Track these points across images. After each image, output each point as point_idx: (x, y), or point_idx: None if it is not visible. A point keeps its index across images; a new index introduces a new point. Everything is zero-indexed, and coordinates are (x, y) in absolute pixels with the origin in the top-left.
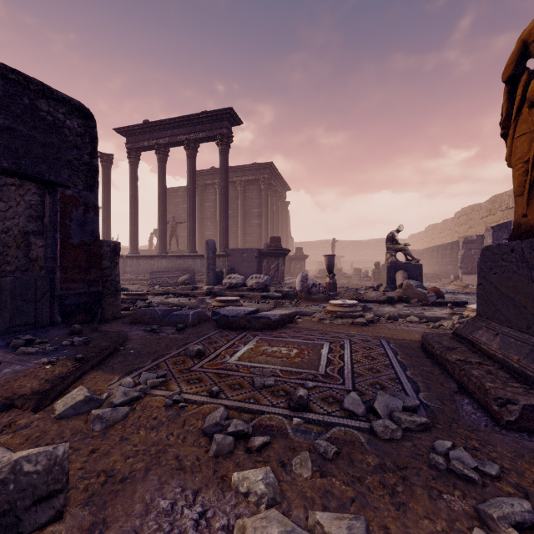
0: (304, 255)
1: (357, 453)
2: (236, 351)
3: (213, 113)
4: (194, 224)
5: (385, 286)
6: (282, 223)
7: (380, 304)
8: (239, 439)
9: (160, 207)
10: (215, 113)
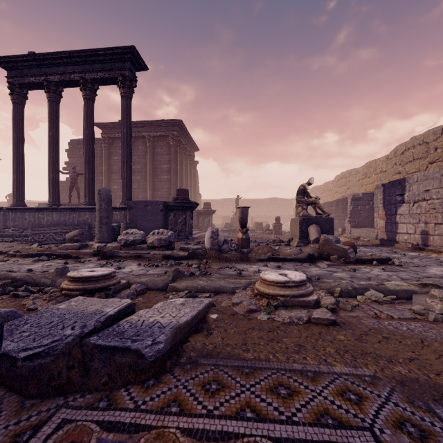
0: (211, 210)
1: None
2: None
3: (112, 51)
4: (92, 173)
5: (297, 241)
6: (191, 180)
7: (301, 262)
8: None
9: (51, 153)
10: (115, 51)
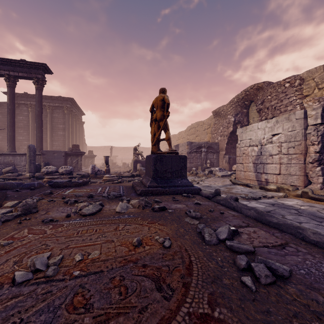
0: (93, 155)
1: (104, 200)
2: (66, 192)
3: (31, 63)
4: (14, 132)
5: (132, 170)
6: (79, 134)
7: (129, 177)
8: (75, 202)
9: None
10: (33, 64)
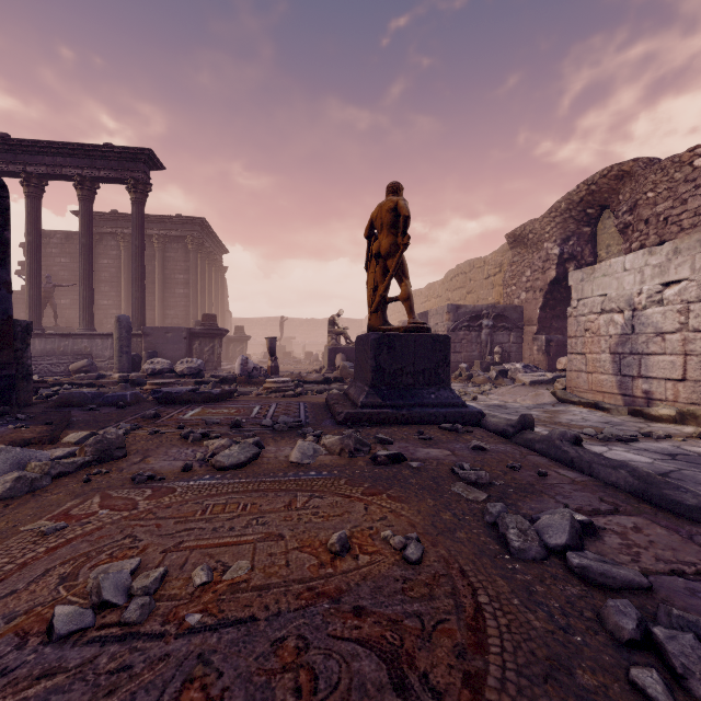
0: (246, 336)
1: (264, 435)
2: (187, 413)
3: (122, 150)
4: (92, 291)
5: (326, 368)
6: (217, 294)
7: (319, 384)
8: (203, 437)
9: (31, 263)
10: (126, 151)
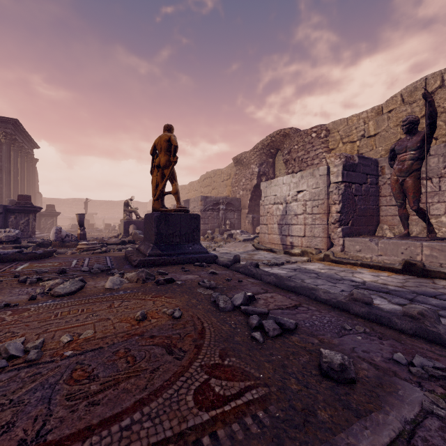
0: (56, 212)
1: (84, 276)
2: (17, 267)
3: None
4: None
5: (122, 235)
6: (29, 179)
7: (117, 245)
8: (38, 281)
9: None
10: None
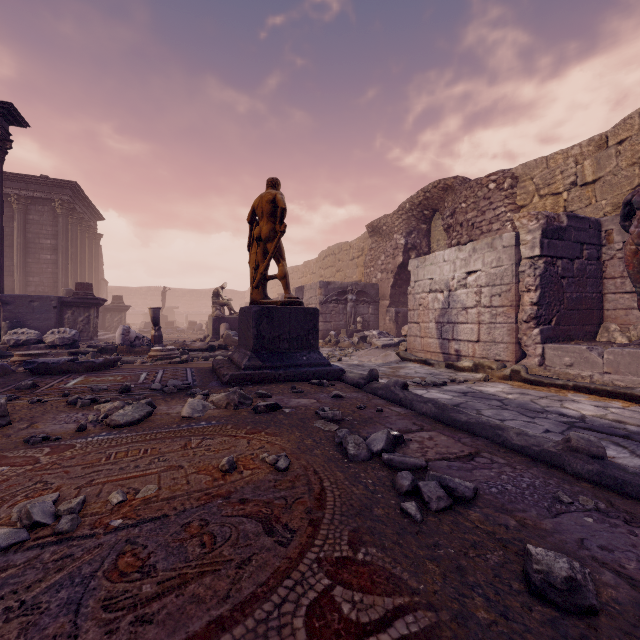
0: (125, 306)
1: (155, 397)
2: (69, 382)
3: None
4: None
5: (210, 337)
6: (91, 261)
7: (203, 352)
8: (92, 402)
9: None
10: None
